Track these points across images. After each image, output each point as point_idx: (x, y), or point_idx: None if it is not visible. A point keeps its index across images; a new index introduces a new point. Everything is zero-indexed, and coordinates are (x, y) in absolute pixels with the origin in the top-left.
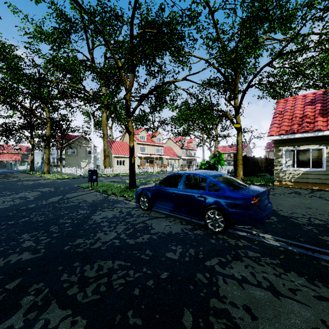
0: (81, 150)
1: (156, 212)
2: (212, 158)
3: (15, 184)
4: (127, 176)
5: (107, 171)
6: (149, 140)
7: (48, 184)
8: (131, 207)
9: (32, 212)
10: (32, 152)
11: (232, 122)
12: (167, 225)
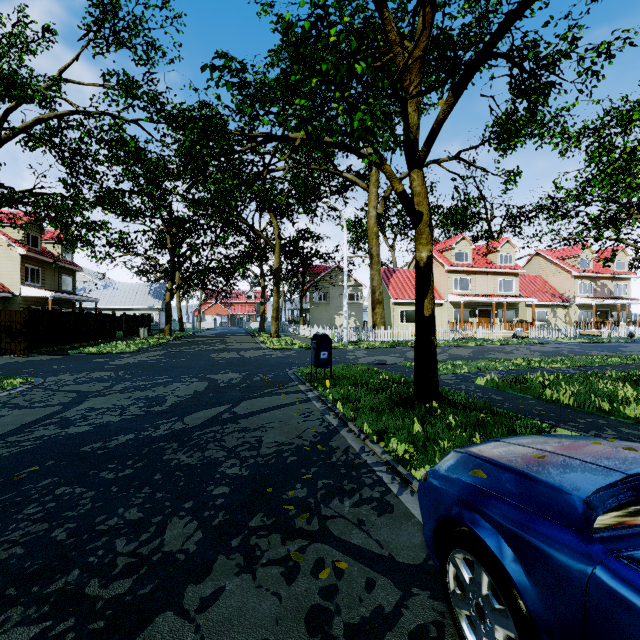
0: (336, 293)
1: None
2: None
3: (202, 358)
4: None
5: (377, 336)
6: (479, 260)
7: (249, 361)
8: (399, 559)
9: (65, 481)
10: (262, 300)
11: None
12: None
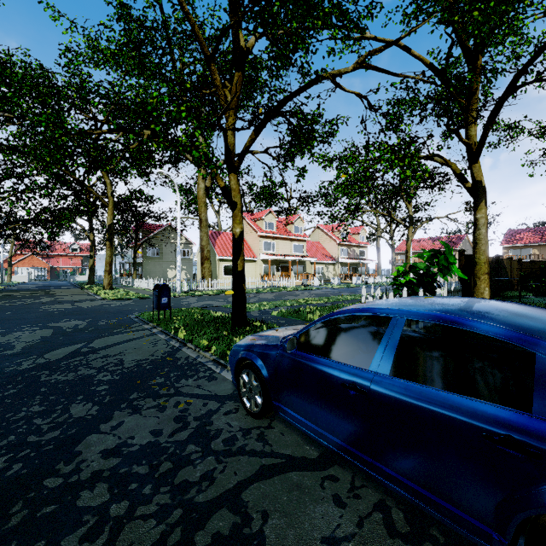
0: (169, 249)
1: (288, 423)
2: (429, 258)
3: (33, 310)
4: None
5: (206, 286)
6: (281, 229)
7: (88, 310)
8: (220, 394)
9: None
10: (92, 253)
11: (462, 178)
12: (329, 543)
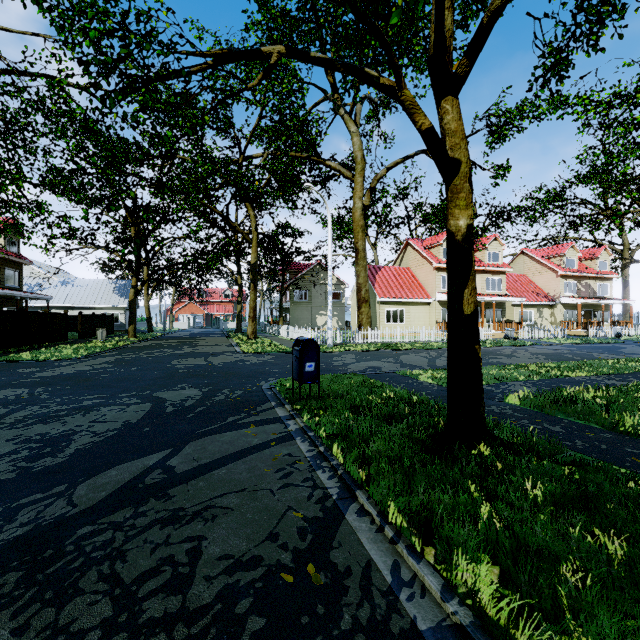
0: (318, 292)
1: None
2: None
3: (160, 366)
4: (414, 350)
5: (363, 337)
6: None
7: (216, 370)
8: None
9: None
10: (239, 298)
11: None
12: None
